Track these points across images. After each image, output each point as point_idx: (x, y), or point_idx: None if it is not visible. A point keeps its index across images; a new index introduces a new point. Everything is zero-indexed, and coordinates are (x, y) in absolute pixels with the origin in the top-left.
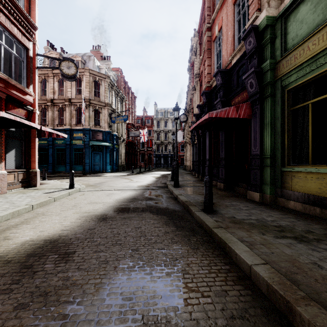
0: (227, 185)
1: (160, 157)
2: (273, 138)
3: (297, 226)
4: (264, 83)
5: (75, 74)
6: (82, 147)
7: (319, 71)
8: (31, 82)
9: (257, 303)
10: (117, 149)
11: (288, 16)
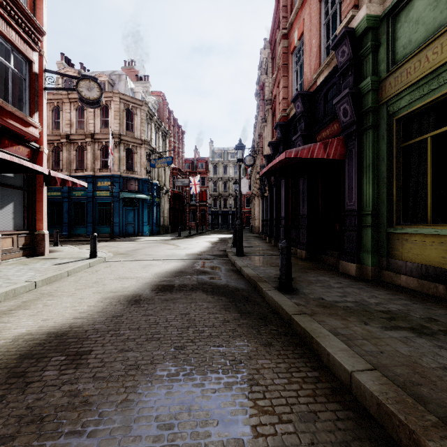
0: (310, 253)
1: (217, 215)
2: (375, 186)
3: (412, 311)
4: (363, 109)
5: (98, 98)
6: (110, 200)
7: (442, 91)
8: (37, 109)
9: (363, 433)
10: (158, 204)
11: (398, 14)
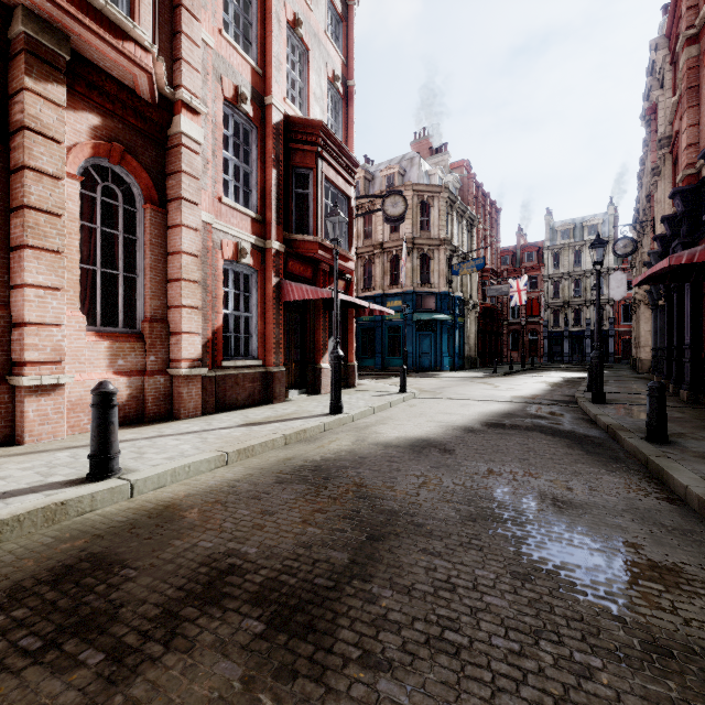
0: None
1: (560, 338)
2: None
3: None
4: None
5: (403, 213)
6: (400, 325)
7: None
8: (353, 242)
9: (677, 511)
10: (461, 326)
11: None
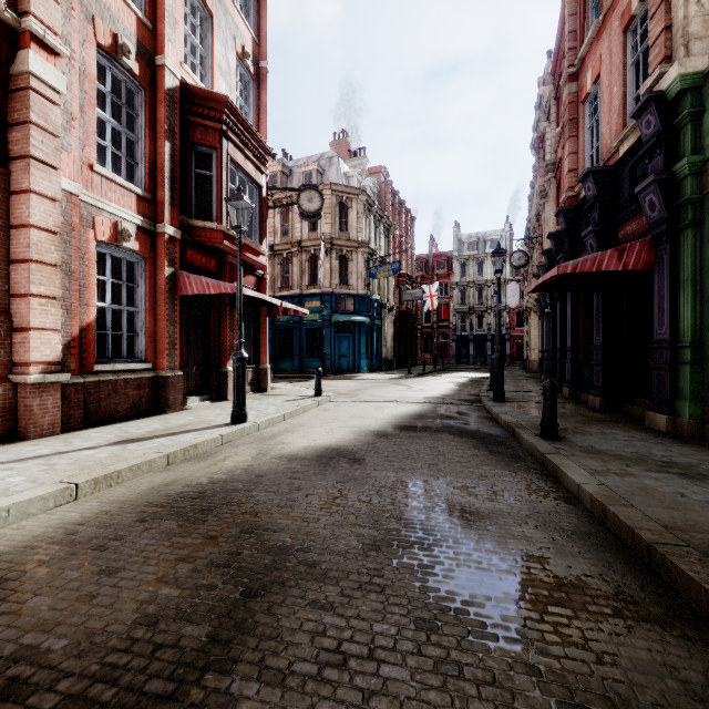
0: (608, 402)
1: (466, 342)
2: (698, 308)
3: (706, 464)
4: (679, 200)
5: (319, 209)
6: (319, 326)
7: None
8: (265, 235)
9: (573, 512)
10: (378, 328)
11: None
